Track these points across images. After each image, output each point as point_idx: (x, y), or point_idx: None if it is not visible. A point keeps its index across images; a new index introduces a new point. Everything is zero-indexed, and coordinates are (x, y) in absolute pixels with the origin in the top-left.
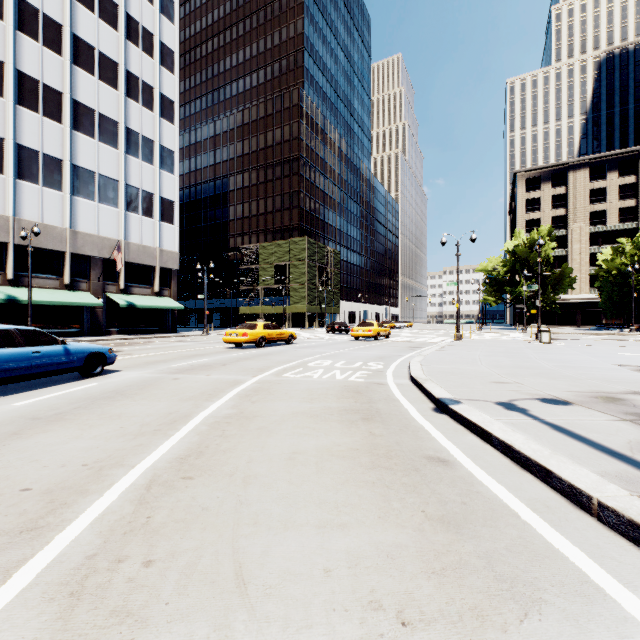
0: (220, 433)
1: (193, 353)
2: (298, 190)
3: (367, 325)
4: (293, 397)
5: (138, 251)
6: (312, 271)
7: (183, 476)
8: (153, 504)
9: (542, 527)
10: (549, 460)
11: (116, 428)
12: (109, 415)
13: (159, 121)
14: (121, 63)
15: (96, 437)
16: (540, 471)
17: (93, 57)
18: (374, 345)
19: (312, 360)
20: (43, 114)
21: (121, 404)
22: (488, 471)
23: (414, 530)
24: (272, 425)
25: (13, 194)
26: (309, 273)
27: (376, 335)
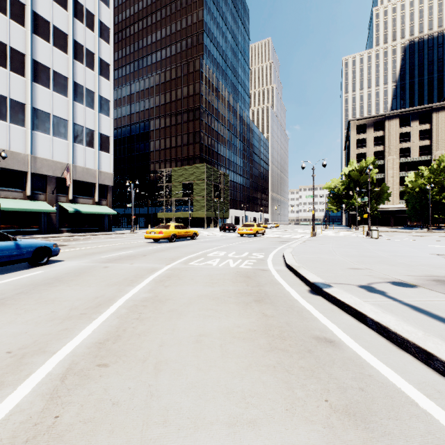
0: (137, 316)
1: (122, 246)
2: (199, 130)
3: (249, 226)
4: (198, 282)
5: (83, 172)
6: (209, 188)
7: (99, 363)
8: (64, 399)
9: (444, 418)
10: (426, 342)
11: (47, 312)
12: (44, 300)
13: (98, 78)
14: (70, 34)
15: (27, 322)
16: (419, 352)
17: (49, 29)
18: (254, 240)
19: (211, 251)
20: (10, 69)
21: (57, 289)
22: (371, 351)
23: (324, 426)
24: (181, 307)
25: None
26: (207, 189)
27: (255, 233)
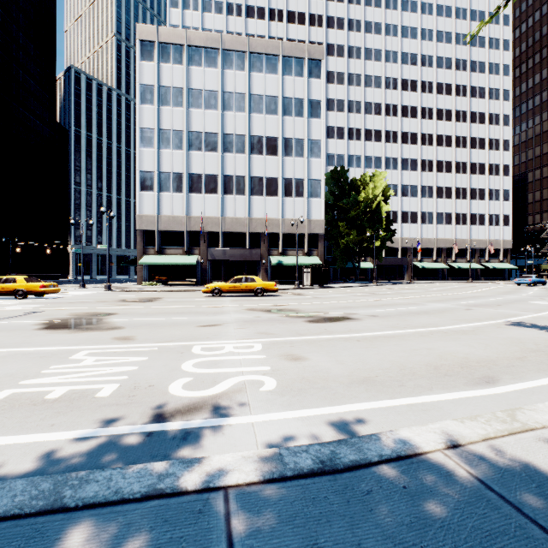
0: None
1: None
2: None
3: None
4: None
5: (492, 243)
6: None
7: None
8: None
9: None
10: None
11: None
12: None
13: (501, 179)
14: (486, 162)
15: None
16: None
17: (476, 167)
18: None
19: None
20: (461, 199)
21: None
22: None
23: None
24: None
25: (454, 231)
26: None
27: None
